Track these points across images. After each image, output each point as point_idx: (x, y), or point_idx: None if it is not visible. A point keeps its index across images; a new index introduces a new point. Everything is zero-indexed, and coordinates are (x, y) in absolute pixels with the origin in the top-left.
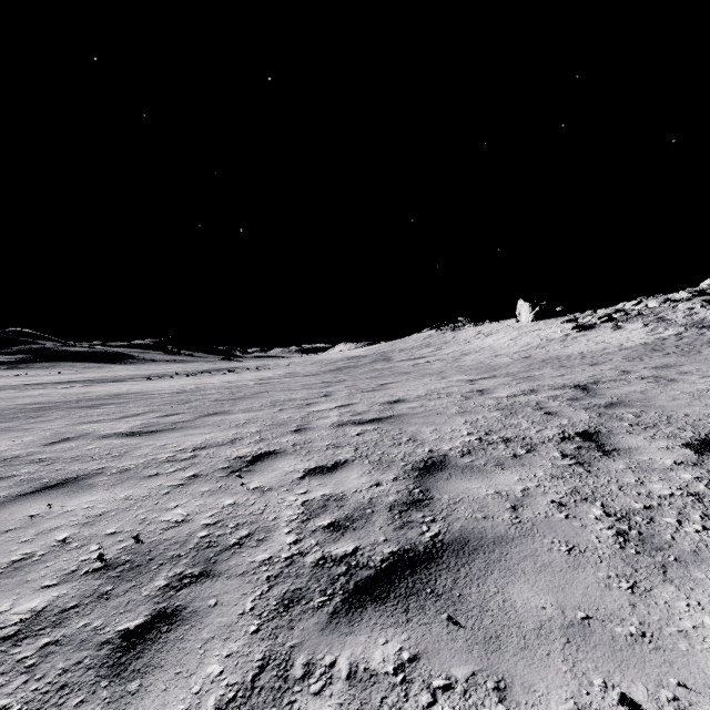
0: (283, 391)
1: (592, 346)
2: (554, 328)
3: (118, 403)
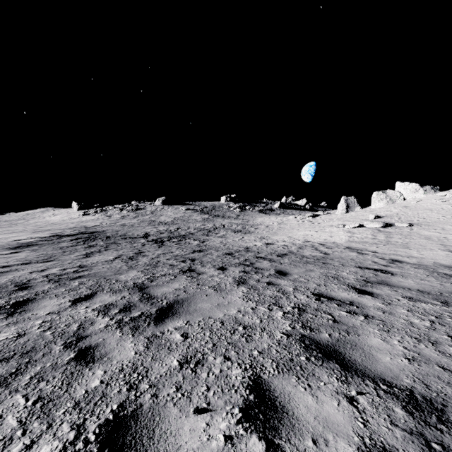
0: None
1: (76, 221)
2: (77, 214)
3: None
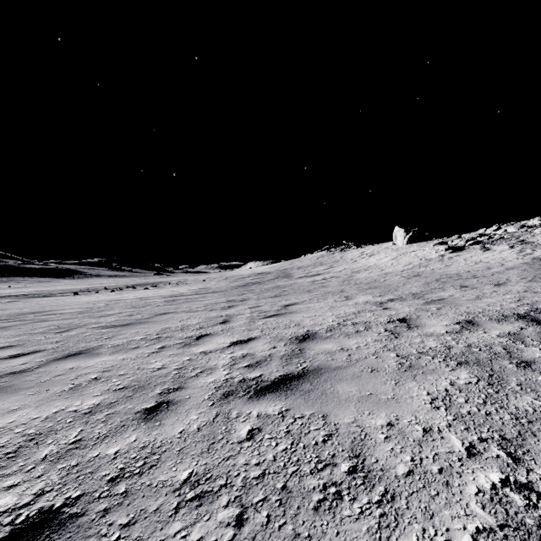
0: (183, 312)
1: (474, 265)
2: (429, 250)
3: None
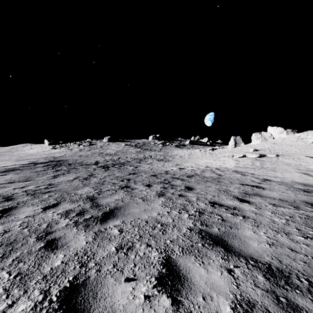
0: None
1: (47, 152)
2: (48, 148)
3: None
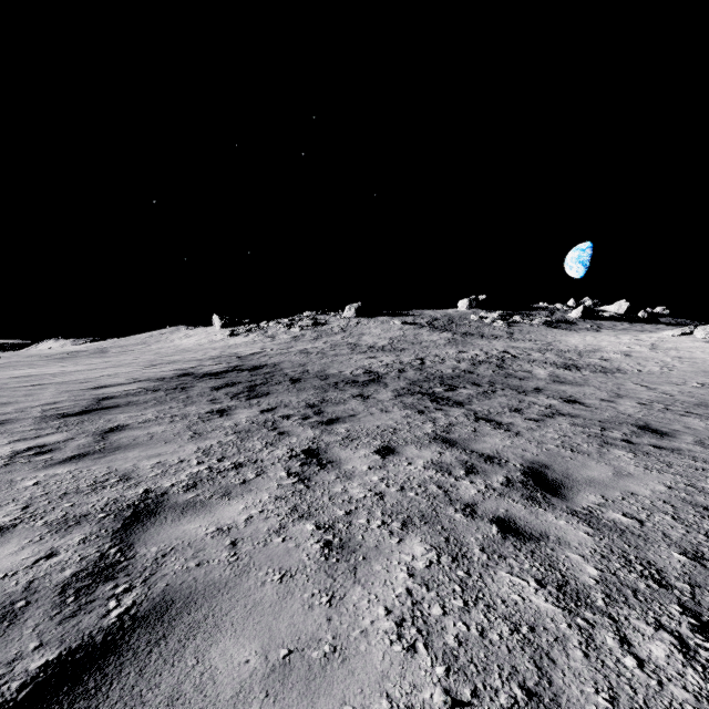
0: (31, 364)
1: (219, 345)
2: (221, 335)
3: None
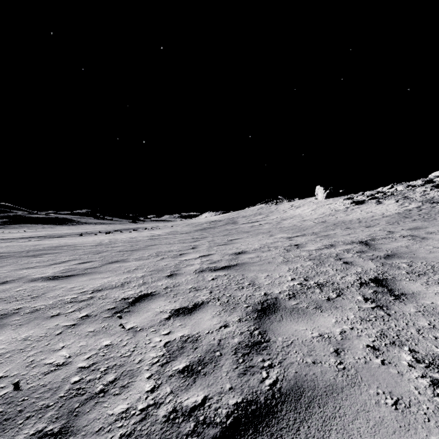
0: (165, 244)
1: (365, 215)
2: (339, 203)
3: (54, 253)
